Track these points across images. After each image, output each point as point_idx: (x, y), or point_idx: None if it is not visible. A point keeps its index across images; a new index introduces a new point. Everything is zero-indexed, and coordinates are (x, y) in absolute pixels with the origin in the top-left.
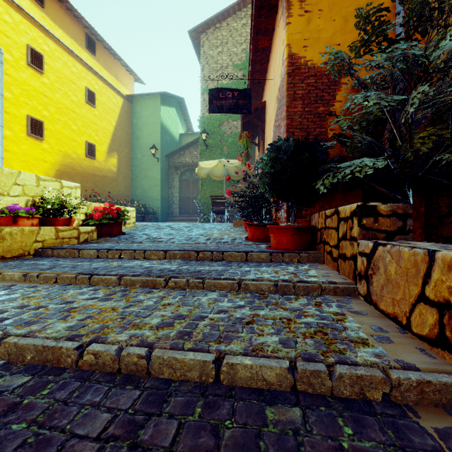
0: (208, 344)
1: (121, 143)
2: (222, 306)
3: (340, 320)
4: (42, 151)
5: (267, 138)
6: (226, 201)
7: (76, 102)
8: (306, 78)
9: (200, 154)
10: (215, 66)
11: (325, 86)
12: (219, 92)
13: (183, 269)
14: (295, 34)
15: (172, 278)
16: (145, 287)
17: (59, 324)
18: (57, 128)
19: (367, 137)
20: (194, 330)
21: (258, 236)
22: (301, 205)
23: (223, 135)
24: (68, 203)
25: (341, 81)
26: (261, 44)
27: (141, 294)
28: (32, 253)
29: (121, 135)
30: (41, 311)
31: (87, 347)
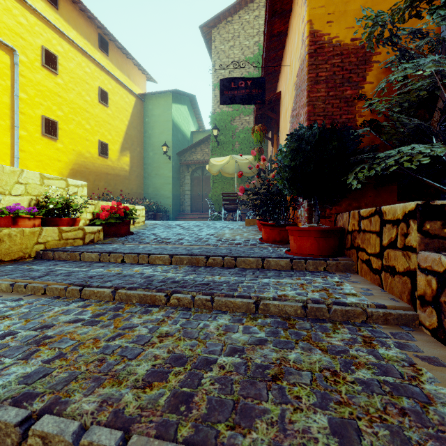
0: (216, 428)
1: (134, 141)
2: (236, 340)
3: (413, 378)
4: (56, 151)
5: (282, 131)
6: (238, 199)
7: (89, 102)
8: (330, 57)
9: (212, 151)
10: (227, 60)
11: (353, 66)
12: (231, 81)
13: (189, 280)
14: (318, 8)
15: (175, 293)
16: (142, 303)
17: (16, 369)
18: (71, 127)
19: (414, 119)
20: (196, 392)
21: (274, 237)
22: (325, 203)
23: (235, 131)
24: (74, 202)
25: (372, 59)
26: (277, 28)
27: (135, 316)
28: (33, 255)
29: (133, 134)
30: (5, 341)
31: (37, 419)
